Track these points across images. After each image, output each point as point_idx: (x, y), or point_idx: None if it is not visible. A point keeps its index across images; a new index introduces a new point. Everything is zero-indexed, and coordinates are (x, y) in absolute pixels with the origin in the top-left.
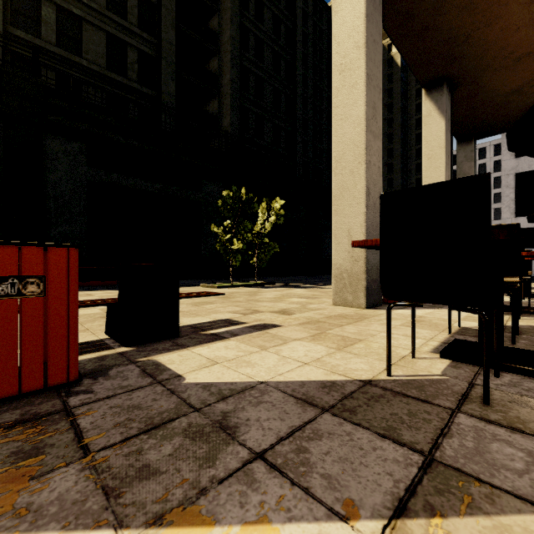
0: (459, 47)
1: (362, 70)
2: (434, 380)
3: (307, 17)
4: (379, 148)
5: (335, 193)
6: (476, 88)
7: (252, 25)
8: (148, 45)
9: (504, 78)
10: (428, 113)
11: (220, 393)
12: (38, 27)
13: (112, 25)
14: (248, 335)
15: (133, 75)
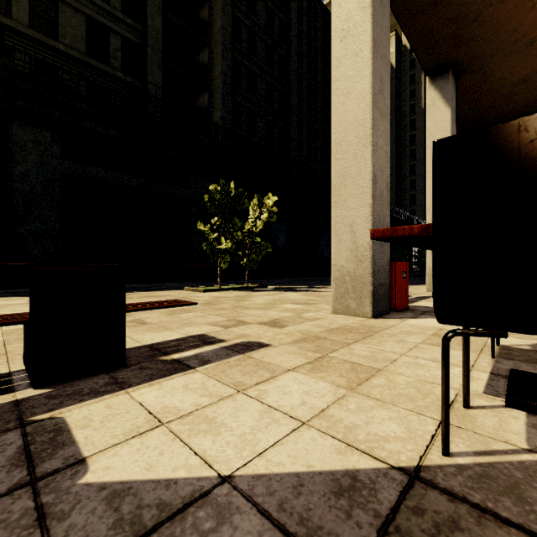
0: (468, 28)
1: (368, 34)
2: (527, 467)
3: (301, 14)
4: (386, 130)
5: (336, 181)
6: (483, 76)
7: (244, 16)
8: (133, 32)
9: (513, 66)
10: (432, 102)
11: (136, 520)
12: (8, 6)
13: (92, 8)
14: (222, 363)
15: (116, 63)
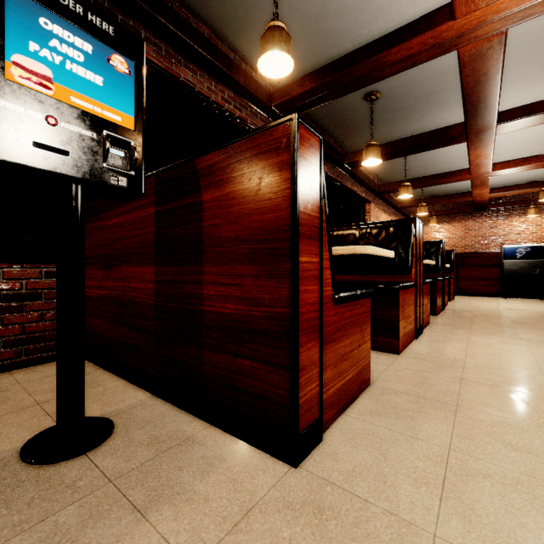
0: None
1: None
2: None
3: None
4: None
5: None
6: None
7: None
8: None
9: None
10: None
11: None
12: None
13: None
14: None
15: None
